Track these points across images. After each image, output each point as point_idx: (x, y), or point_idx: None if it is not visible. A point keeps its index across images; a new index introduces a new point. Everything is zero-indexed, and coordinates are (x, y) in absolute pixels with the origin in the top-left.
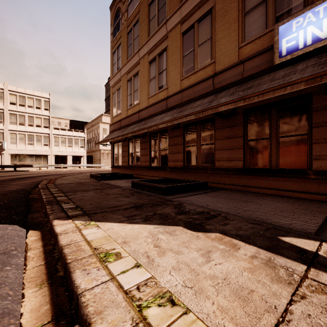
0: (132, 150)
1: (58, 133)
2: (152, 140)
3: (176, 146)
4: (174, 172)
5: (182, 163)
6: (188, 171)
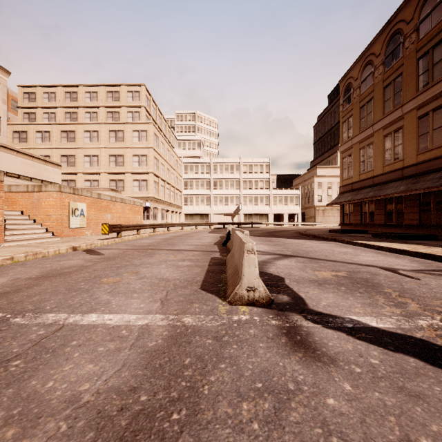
0: (365, 210)
1: (276, 193)
2: (387, 202)
3: (412, 207)
4: (410, 229)
5: (418, 221)
6: (423, 228)
